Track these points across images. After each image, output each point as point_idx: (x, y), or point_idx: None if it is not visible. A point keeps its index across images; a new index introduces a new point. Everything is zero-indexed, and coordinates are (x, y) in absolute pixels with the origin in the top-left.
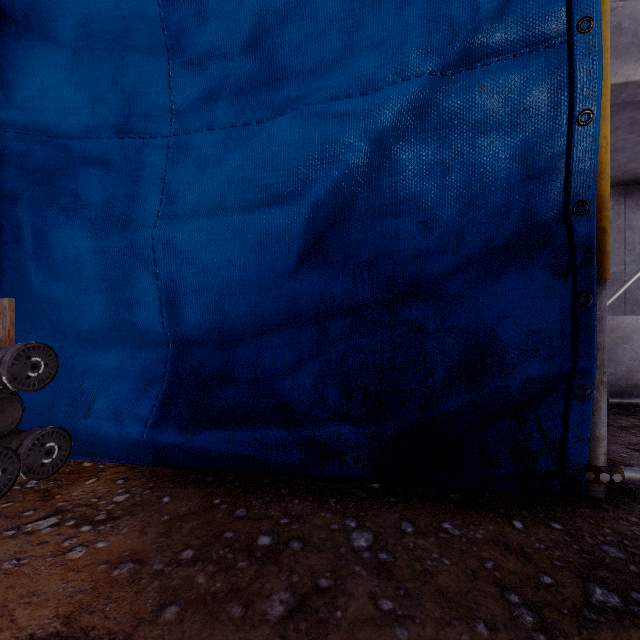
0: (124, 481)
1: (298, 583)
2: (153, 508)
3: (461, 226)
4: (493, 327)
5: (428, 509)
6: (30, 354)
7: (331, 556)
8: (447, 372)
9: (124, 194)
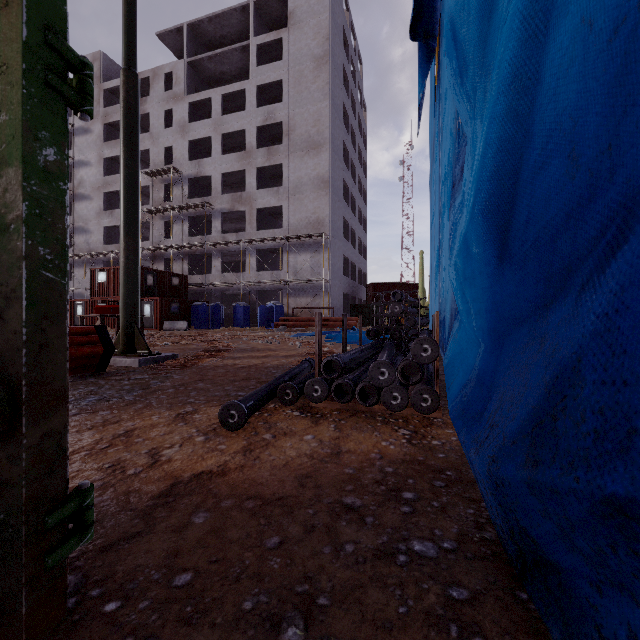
0: (455, 439)
1: (368, 508)
2: (429, 453)
3: (615, 124)
4: (583, 354)
5: (517, 635)
6: (423, 343)
7: (396, 525)
8: (522, 422)
9: (458, 234)
